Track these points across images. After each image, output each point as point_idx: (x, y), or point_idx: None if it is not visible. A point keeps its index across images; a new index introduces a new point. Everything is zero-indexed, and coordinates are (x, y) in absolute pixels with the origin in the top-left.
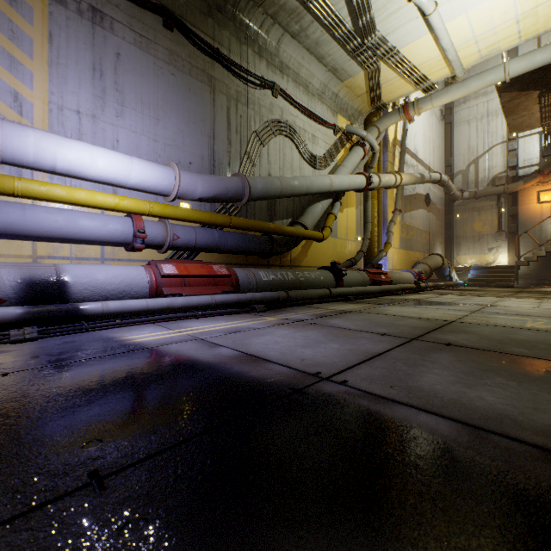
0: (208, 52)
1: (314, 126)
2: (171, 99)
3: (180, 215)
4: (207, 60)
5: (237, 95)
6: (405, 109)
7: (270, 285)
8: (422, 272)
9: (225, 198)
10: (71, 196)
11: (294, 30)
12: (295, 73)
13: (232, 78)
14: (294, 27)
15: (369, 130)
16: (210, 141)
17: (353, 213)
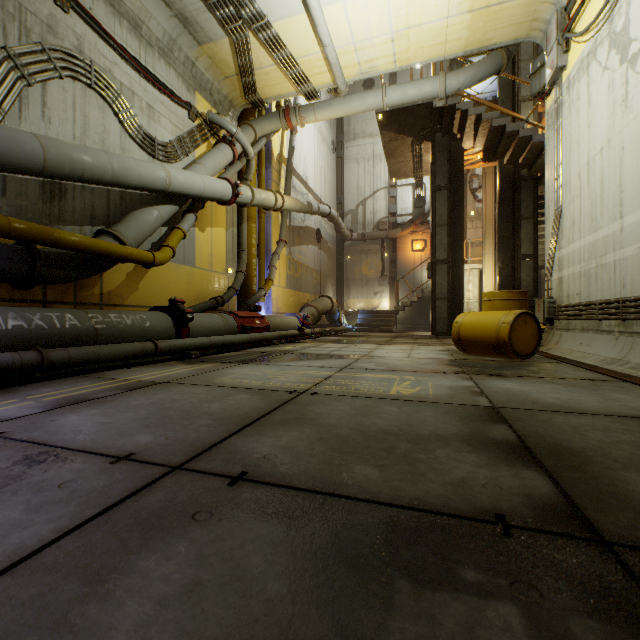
0: None
1: (153, 93)
2: None
3: None
4: None
5: None
6: (287, 114)
7: (6, 339)
8: (308, 316)
9: None
10: None
11: None
12: None
13: None
14: None
15: (243, 128)
16: None
17: (222, 236)
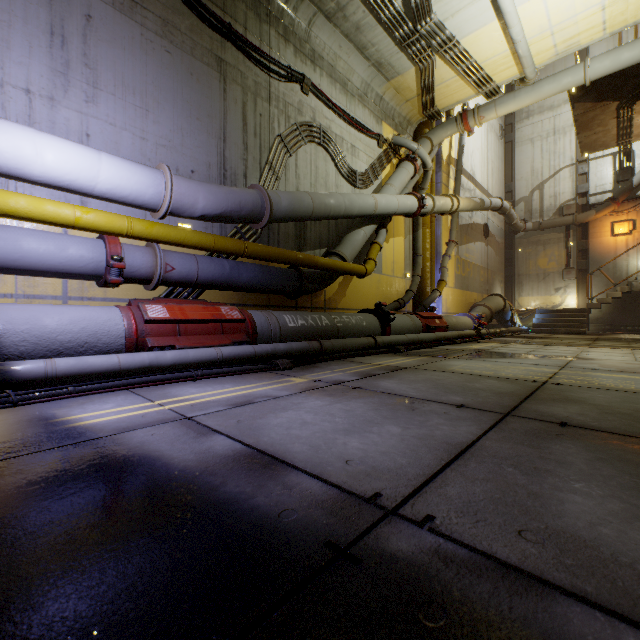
0: (217, 27)
1: (354, 135)
2: (166, 84)
3: (173, 238)
4: (216, 38)
5: (255, 87)
6: (464, 118)
7: (298, 333)
8: (482, 316)
9: (238, 217)
10: (4, 204)
11: (329, 9)
12: (331, 66)
13: (250, 65)
14: (330, 5)
15: (421, 142)
16: (220, 144)
17: (401, 244)
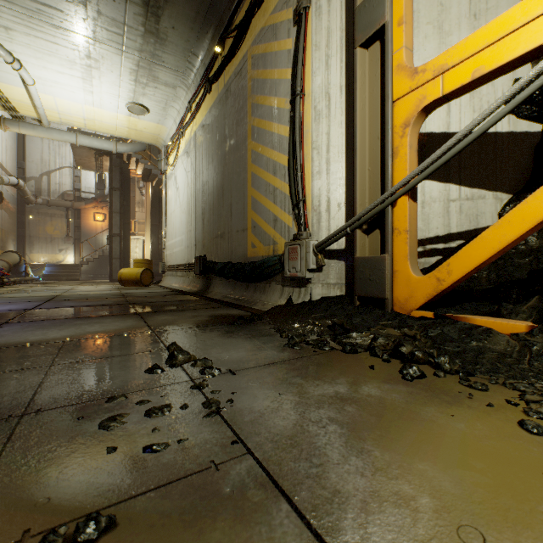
0: None
1: None
2: None
3: None
4: None
5: None
6: None
7: None
8: (4, 268)
9: None
10: None
11: None
12: None
13: None
14: None
15: None
16: None
17: None
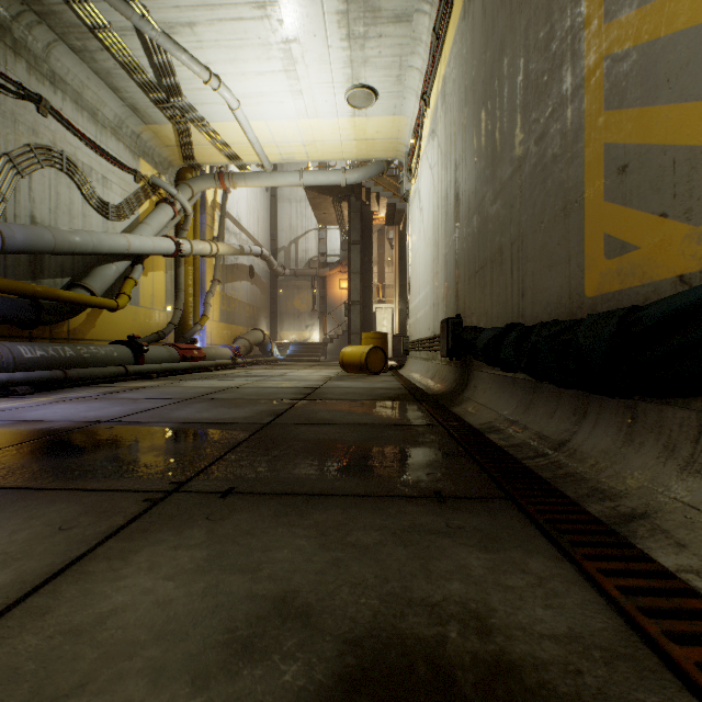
0: None
1: (107, 166)
2: None
3: None
4: None
5: None
6: (222, 179)
7: (38, 363)
8: (241, 348)
9: None
10: None
11: (74, 44)
12: (77, 92)
13: None
14: (76, 42)
15: (182, 188)
16: None
17: (162, 279)
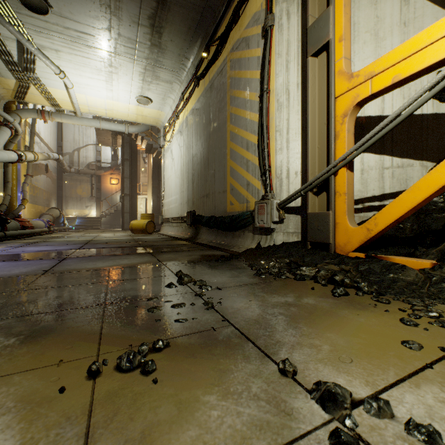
0: None
1: None
2: None
3: None
4: None
5: None
6: (43, 114)
7: None
8: (51, 220)
9: None
10: None
11: None
12: None
13: None
14: None
15: (14, 116)
16: None
17: None
